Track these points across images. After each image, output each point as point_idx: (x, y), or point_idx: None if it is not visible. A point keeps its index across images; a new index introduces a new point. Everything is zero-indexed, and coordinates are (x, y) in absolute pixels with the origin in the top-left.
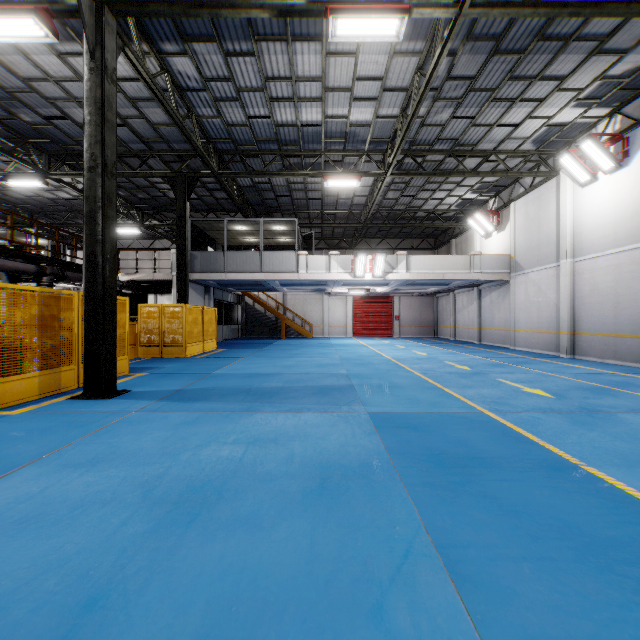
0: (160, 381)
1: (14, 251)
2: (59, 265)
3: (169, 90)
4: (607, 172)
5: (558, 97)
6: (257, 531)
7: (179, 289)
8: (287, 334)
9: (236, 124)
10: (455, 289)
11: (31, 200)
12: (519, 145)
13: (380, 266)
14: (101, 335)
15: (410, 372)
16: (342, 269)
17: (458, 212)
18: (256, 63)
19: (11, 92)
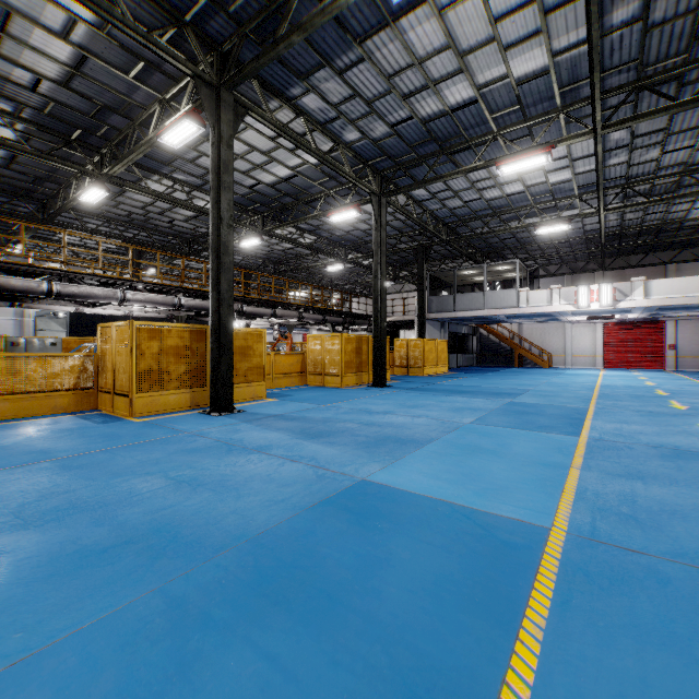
0: (406, 384)
1: (333, 311)
2: (351, 316)
3: (411, 207)
4: None
5: None
6: (429, 411)
7: (419, 328)
8: (523, 363)
9: (457, 207)
10: None
11: (331, 271)
12: None
13: (607, 295)
14: (380, 357)
15: (590, 392)
16: (564, 301)
17: None
18: (464, 178)
19: (334, 226)
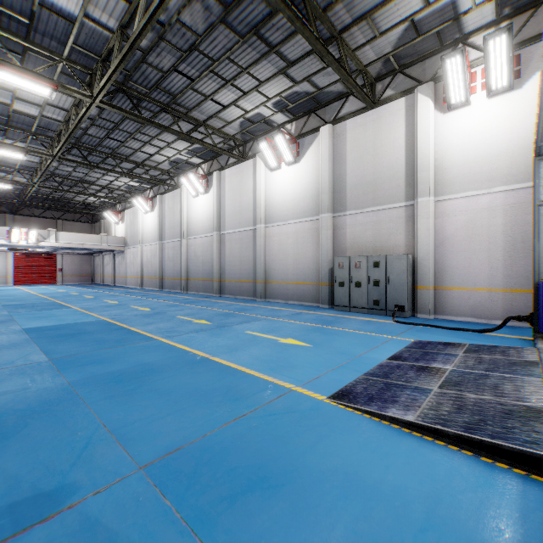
0: None
1: None
2: None
3: None
4: (149, 212)
5: (125, 178)
6: None
7: None
8: None
9: None
10: (103, 252)
11: None
12: (119, 187)
13: (34, 237)
14: None
15: (41, 296)
16: None
17: (102, 205)
18: None
19: None
